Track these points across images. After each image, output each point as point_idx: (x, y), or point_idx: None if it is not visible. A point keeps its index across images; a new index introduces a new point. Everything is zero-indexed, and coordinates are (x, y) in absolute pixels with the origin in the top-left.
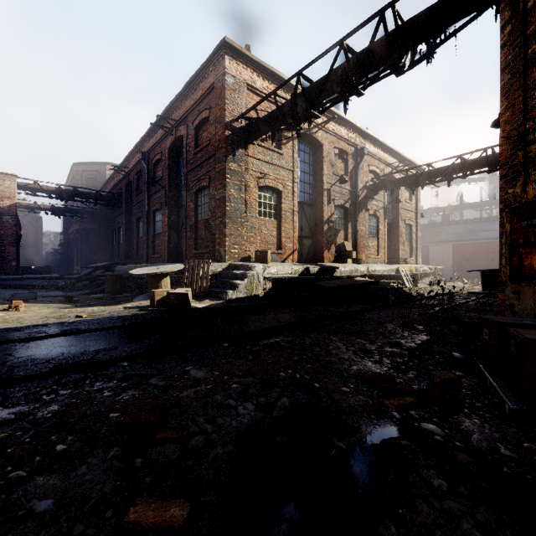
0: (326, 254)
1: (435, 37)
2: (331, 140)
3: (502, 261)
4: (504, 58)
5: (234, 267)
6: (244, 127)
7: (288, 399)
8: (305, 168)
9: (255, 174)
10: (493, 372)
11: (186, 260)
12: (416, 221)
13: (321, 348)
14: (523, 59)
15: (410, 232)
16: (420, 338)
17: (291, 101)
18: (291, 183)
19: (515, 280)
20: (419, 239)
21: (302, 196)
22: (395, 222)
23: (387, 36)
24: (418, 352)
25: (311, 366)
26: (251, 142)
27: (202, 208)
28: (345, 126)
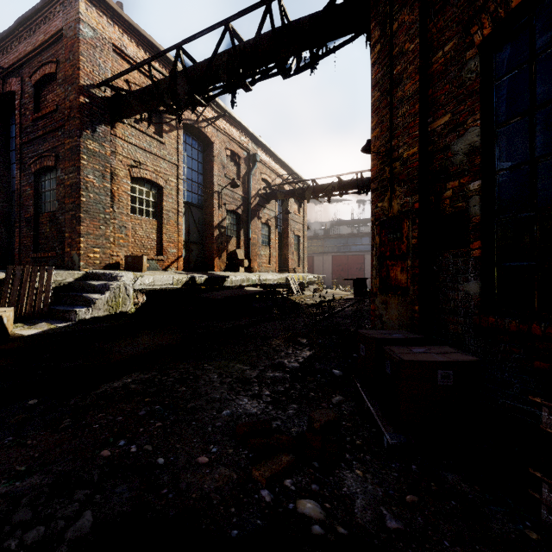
0: (216, 261)
1: (317, 47)
2: (222, 139)
3: (373, 273)
4: (375, 75)
5: (92, 277)
6: (109, 98)
7: (95, 513)
8: (193, 165)
9: (126, 161)
10: (370, 392)
11: (10, 267)
12: (303, 233)
13: (187, 386)
14: (390, 79)
15: (299, 243)
16: (304, 355)
17: (169, 78)
18: (175, 179)
19: (383, 291)
20: (306, 249)
21: (190, 196)
22: (286, 232)
23: (274, 30)
24: (301, 373)
25: (161, 424)
26: (120, 120)
27: (46, 195)
28: (237, 127)
